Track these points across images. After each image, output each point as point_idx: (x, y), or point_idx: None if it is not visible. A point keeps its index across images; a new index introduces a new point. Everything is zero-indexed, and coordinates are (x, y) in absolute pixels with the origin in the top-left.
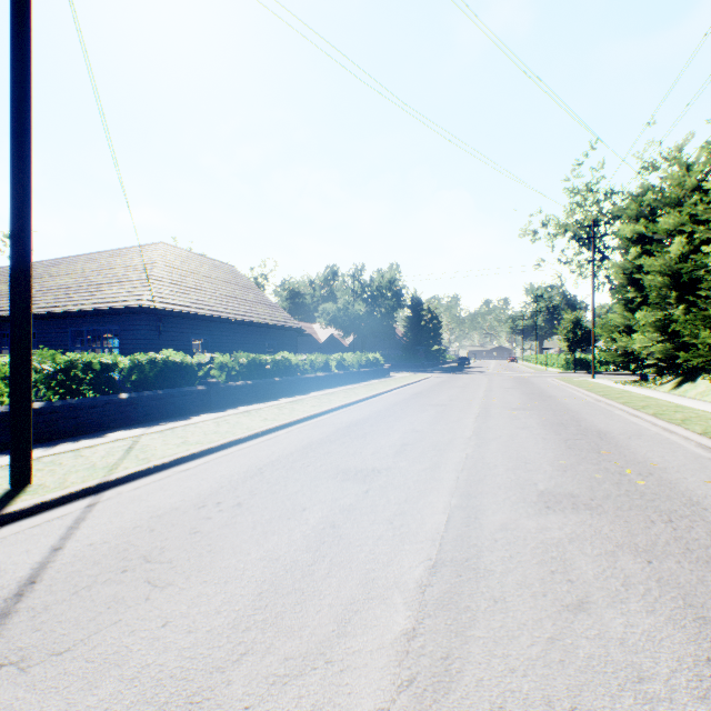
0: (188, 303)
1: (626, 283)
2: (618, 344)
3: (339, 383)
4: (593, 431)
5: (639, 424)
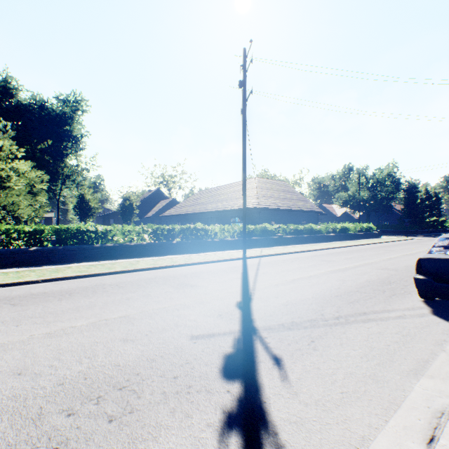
0: (268, 204)
1: None
2: None
3: (340, 240)
4: None
5: None
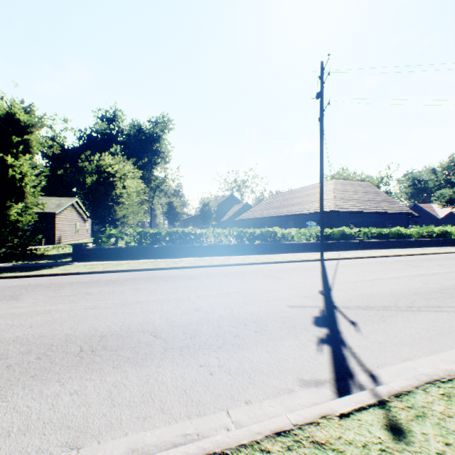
0: (347, 207)
1: None
2: None
3: (438, 245)
4: None
5: None
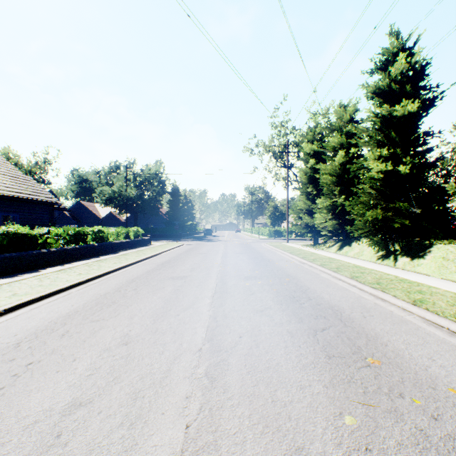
0: None
1: (307, 182)
2: (302, 221)
3: (94, 254)
4: (327, 308)
5: (351, 291)
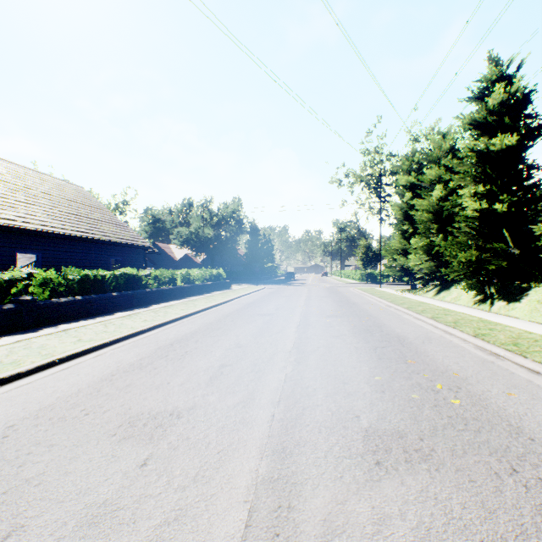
0: (11, 216)
1: (402, 219)
2: (397, 263)
3: (183, 295)
4: (394, 337)
5: (425, 328)
